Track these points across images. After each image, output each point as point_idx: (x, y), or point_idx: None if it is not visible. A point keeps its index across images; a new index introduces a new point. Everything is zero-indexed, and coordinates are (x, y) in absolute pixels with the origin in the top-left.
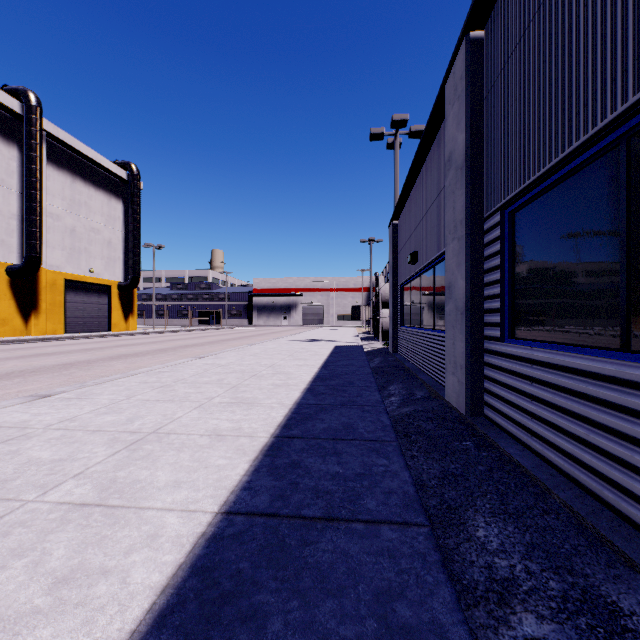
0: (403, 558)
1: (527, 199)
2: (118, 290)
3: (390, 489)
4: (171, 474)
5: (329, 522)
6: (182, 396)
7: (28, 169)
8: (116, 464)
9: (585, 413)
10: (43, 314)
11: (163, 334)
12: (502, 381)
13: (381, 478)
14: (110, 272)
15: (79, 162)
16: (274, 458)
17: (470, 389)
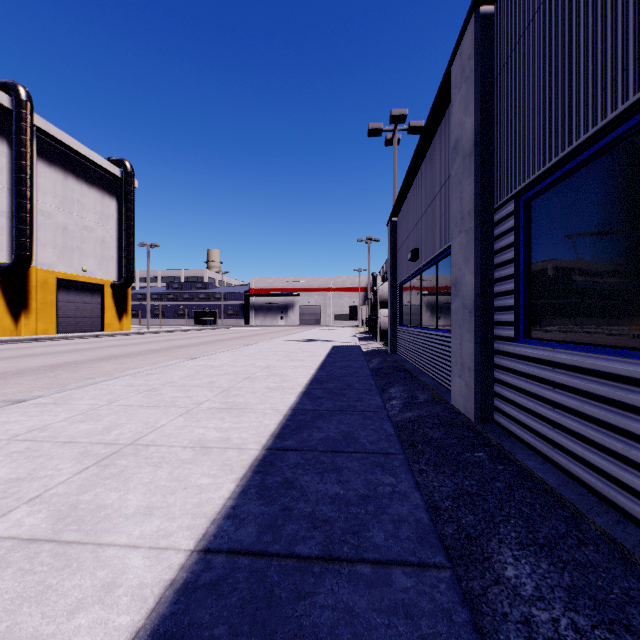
0: (423, 618)
1: (547, 184)
2: (112, 289)
3: (400, 516)
4: (143, 497)
5: (329, 563)
6: (168, 401)
7: (18, 165)
8: (81, 484)
9: (624, 425)
10: (34, 314)
11: (158, 334)
12: (517, 385)
13: (388, 501)
14: (103, 271)
15: (71, 159)
16: (265, 476)
17: (480, 393)
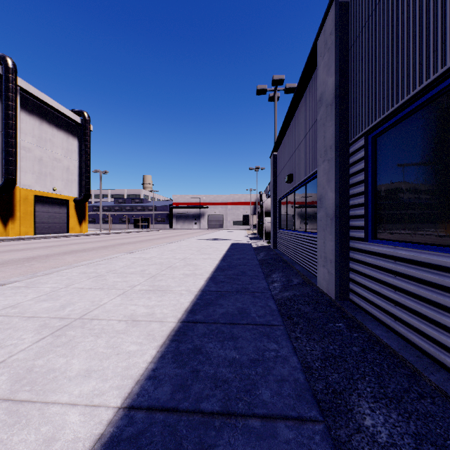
0: None
1: (389, 124)
2: (74, 203)
3: (282, 376)
4: (85, 362)
5: (227, 418)
6: (110, 284)
7: (6, 114)
8: (38, 351)
9: None
10: (18, 220)
11: (107, 235)
12: (366, 273)
13: (273, 364)
14: (68, 190)
15: (45, 110)
16: (179, 343)
17: (338, 279)
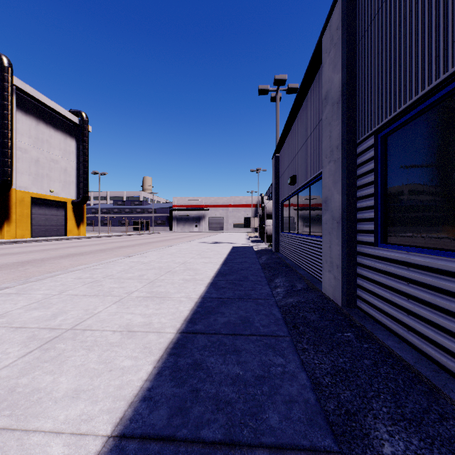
0: None
1: (401, 122)
2: (72, 205)
3: (290, 397)
4: (73, 380)
5: (230, 449)
6: (106, 291)
7: (1, 114)
8: (23, 368)
9: None
10: (14, 223)
11: (106, 238)
12: (376, 280)
13: (280, 382)
14: (66, 192)
15: (42, 110)
16: (177, 358)
17: (345, 285)
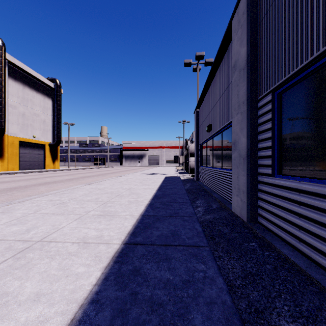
0: None
1: (294, 82)
2: (49, 147)
3: (211, 299)
4: (36, 285)
5: None
6: (70, 210)
7: None
8: None
9: None
10: (6, 159)
11: (73, 170)
12: (273, 202)
13: (202, 285)
14: (44, 137)
15: (27, 77)
16: (121, 265)
17: (250, 206)
